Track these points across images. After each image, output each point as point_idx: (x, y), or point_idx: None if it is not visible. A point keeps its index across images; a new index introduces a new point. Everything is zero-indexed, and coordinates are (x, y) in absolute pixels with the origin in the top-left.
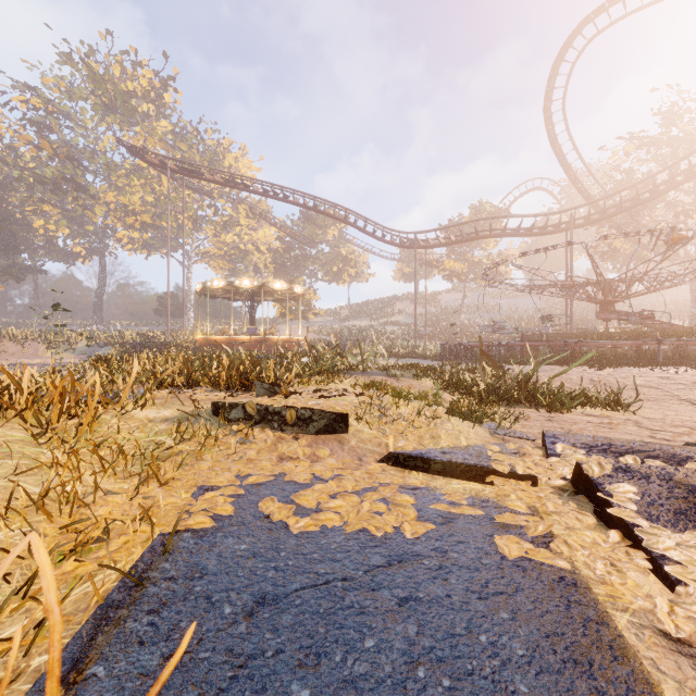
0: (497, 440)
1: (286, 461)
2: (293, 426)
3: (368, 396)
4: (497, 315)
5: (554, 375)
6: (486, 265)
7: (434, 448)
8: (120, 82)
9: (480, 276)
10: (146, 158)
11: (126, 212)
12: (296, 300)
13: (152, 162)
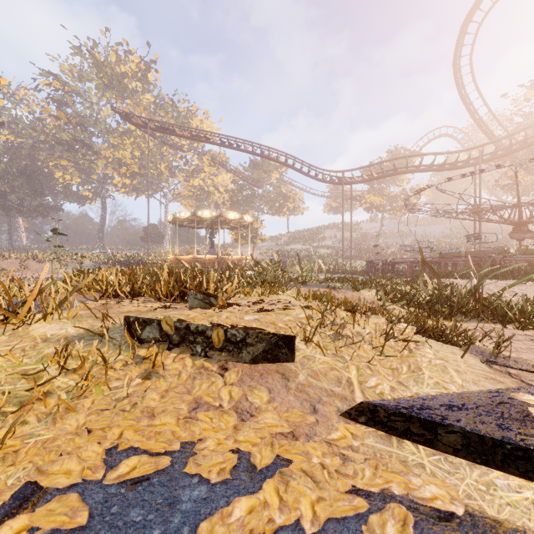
0: (503, 376)
1: (203, 410)
2: (220, 351)
3: (316, 310)
4: (409, 240)
5: (505, 287)
6: (401, 199)
7: (429, 395)
8: (115, 66)
9: (395, 208)
10: (132, 120)
11: (120, 164)
12: (246, 228)
13: (137, 123)
